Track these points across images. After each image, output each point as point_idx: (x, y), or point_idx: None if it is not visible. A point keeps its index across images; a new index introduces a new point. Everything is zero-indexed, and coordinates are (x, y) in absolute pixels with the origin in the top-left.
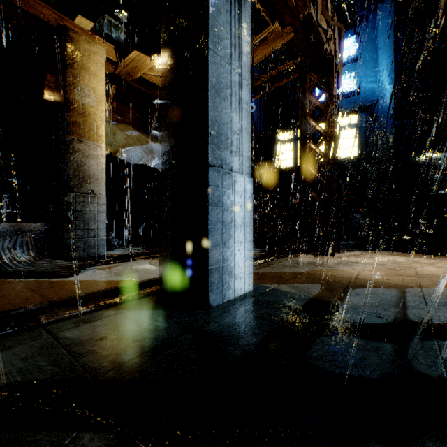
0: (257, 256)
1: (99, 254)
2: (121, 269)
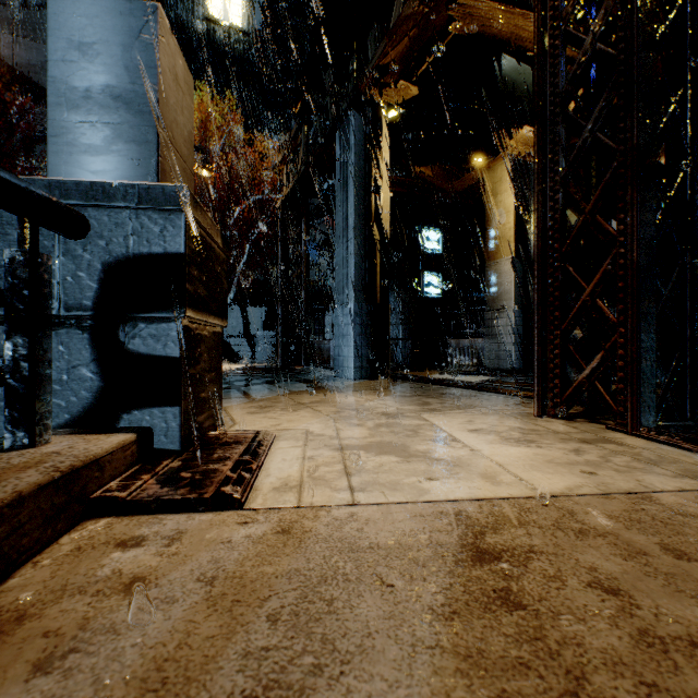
0: (499, 385)
1: (507, 368)
2: (463, 378)
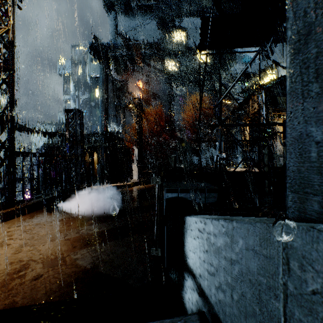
0: None
1: None
2: None
